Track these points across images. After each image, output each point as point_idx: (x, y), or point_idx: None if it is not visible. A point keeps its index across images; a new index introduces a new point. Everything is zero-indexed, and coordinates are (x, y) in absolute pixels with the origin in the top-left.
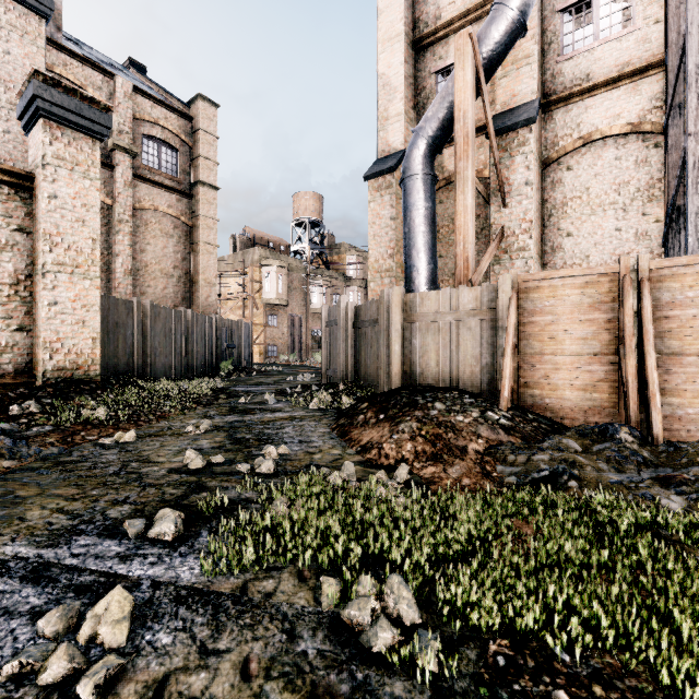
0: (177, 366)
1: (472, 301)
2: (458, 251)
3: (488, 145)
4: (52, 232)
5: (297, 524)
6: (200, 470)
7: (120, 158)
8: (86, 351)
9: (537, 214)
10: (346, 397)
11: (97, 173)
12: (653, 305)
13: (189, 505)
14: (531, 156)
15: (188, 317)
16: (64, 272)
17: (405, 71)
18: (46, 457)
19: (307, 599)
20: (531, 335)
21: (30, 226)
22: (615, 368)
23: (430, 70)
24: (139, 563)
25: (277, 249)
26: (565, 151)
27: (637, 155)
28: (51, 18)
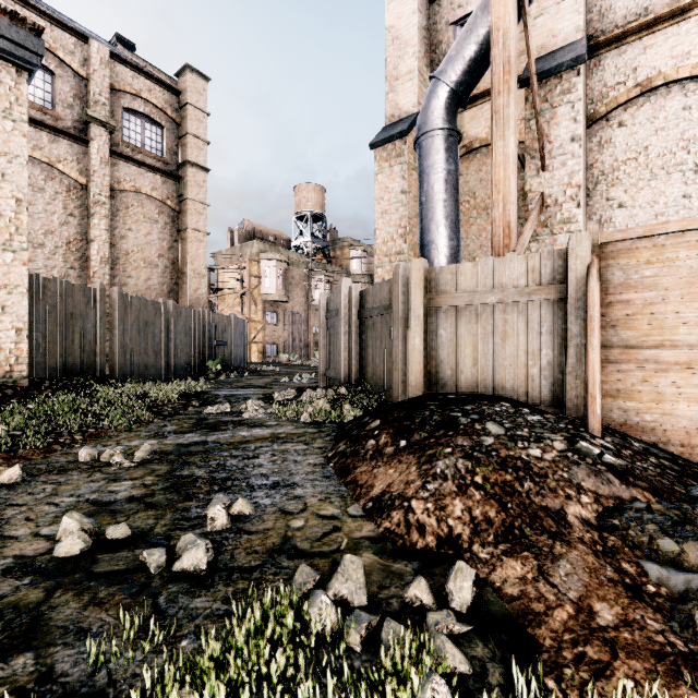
0: (154, 365)
1: (526, 275)
2: (495, 215)
3: (518, 103)
4: None
5: None
6: (70, 562)
7: (96, 132)
8: (7, 345)
9: (584, 179)
10: (349, 405)
11: (24, 113)
12: None
13: None
14: (579, 105)
15: (169, 309)
16: None
17: (418, 21)
18: None
19: None
20: (620, 321)
21: None
22: None
23: (447, 21)
24: None
25: (278, 243)
26: (616, 103)
27: None
28: None
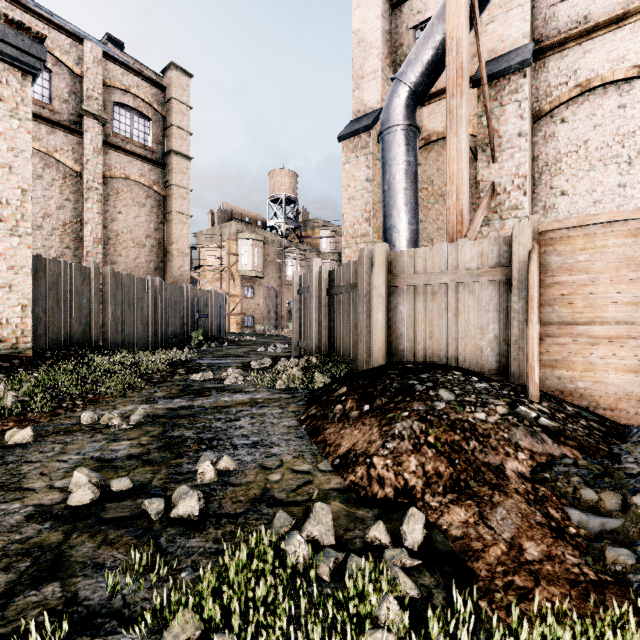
0: (143, 336)
1: (476, 258)
2: (450, 204)
3: (472, 100)
4: None
5: None
6: (82, 510)
7: (89, 125)
8: (14, 320)
9: (530, 170)
10: (319, 373)
11: (28, 112)
12: None
13: None
14: (525, 104)
15: (156, 286)
16: None
17: (382, 26)
18: None
19: None
20: (557, 300)
21: None
22: None
23: (408, 25)
24: None
25: (254, 224)
26: (559, 101)
27: None
28: None
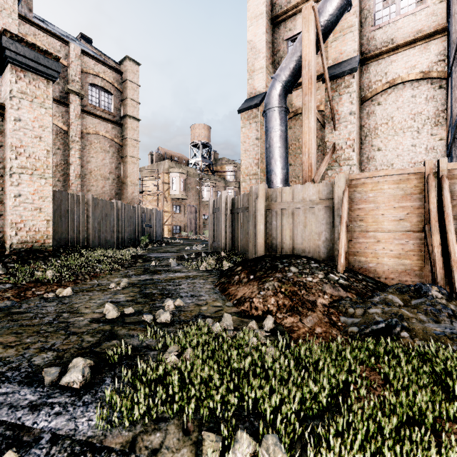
0: (110, 239)
1: (315, 194)
2: (304, 159)
3: (323, 88)
4: (17, 145)
5: (184, 375)
6: (114, 319)
7: (73, 99)
8: (42, 229)
9: (358, 135)
10: (226, 261)
11: (50, 104)
12: (450, 195)
13: (100, 352)
14: (353, 95)
15: (118, 206)
16: (26, 173)
17: (266, 38)
18: (1, 308)
19: (189, 456)
20: (358, 218)
21: (2, 141)
22: (421, 242)
23: (283, 38)
24: (45, 413)
25: (180, 162)
26: (376, 91)
27: (427, 94)
28: (25, 2)
